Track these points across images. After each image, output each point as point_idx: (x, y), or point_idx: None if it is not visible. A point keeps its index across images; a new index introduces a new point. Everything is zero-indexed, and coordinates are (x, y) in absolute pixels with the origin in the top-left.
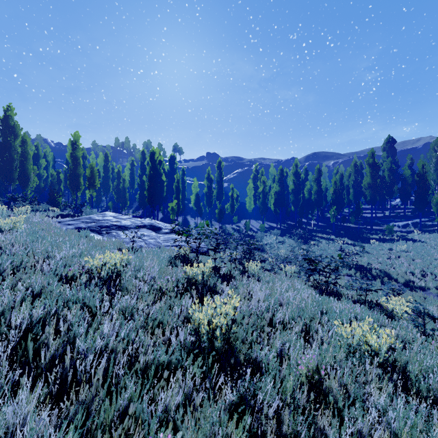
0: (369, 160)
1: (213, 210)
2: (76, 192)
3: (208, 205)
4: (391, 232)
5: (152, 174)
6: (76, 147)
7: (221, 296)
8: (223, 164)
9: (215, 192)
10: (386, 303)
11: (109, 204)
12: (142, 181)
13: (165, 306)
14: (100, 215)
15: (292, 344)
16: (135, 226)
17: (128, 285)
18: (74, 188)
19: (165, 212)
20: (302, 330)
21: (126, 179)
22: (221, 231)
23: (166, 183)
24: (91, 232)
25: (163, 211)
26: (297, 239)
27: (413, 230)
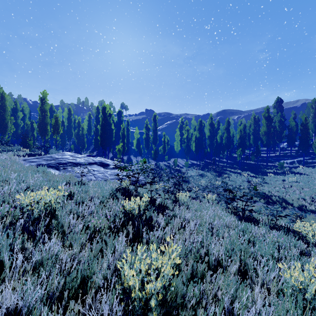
0: (265, 114)
1: (150, 151)
2: (44, 137)
3: (146, 147)
4: (282, 167)
5: (103, 123)
6: (45, 102)
7: (156, 231)
8: (157, 117)
9: (151, 138)
10: (291, 226)
11: (72, 146)
12: (97, 129)
13: (95, 250)
14: (60, 154)
15: (237, 295)
16: (87, 163)
17: (62, 222)
18: (43, 134)
19: (114, 152)
20: (239, 269)
21: (85, 128)
22: (156, 167)
23: (115, 131)
24: (50, 168)
25: (113, 152)
26: (213, 172)
27: (298, 166)
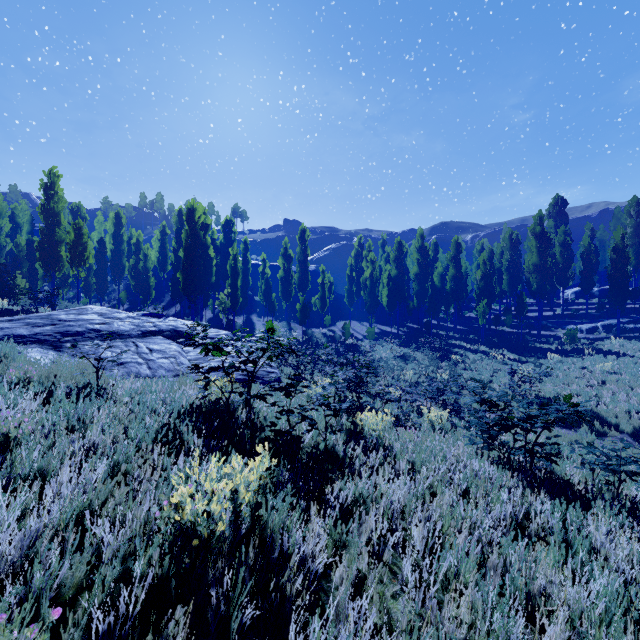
0: (536, 228)
1: (294, 306)
2: (52, 273)
3: (285, 298)
4: (574, 340)
5: (190, 244)
6: (53, 194)
7: (297, 639)
8: (308, 234)
9: (296, 278)
10: None
11: (122, 295)
12: (178, 259)
13: None
14: (74, 311)
15: None
16: (139, 331)
17: None
18: (49, 265)
19: (216, 309)
20: None
21: (155, 256)
22: (305, 339)
23: (218, 263)
24: (36, 345)
25: (213, 308)
26: (430, 352)
27: (606, 336)
